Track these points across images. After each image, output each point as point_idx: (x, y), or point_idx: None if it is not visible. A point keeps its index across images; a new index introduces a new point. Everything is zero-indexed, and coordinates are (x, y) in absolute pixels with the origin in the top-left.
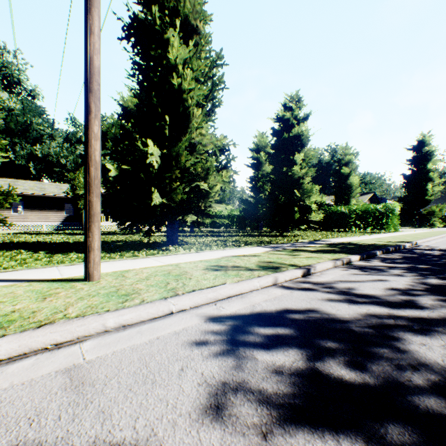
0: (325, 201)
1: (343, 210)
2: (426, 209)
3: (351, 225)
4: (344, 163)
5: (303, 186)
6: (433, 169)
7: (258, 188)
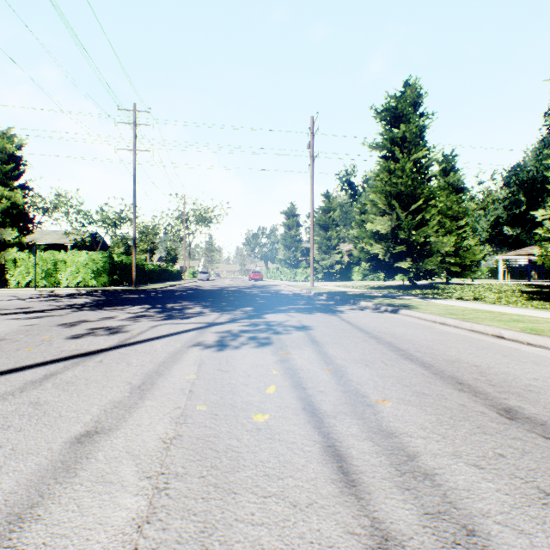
0: None
1: None
2: None
3: None
4: None
5: None
6: None
7: None
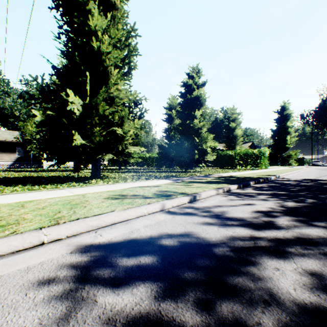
0: (219, 147)
1: (231, 153)
2: (286, 153)
3: (236, 164)
4: (232, 120)
5: (201, 135)
6: (290, 126)
7: (170, 137)
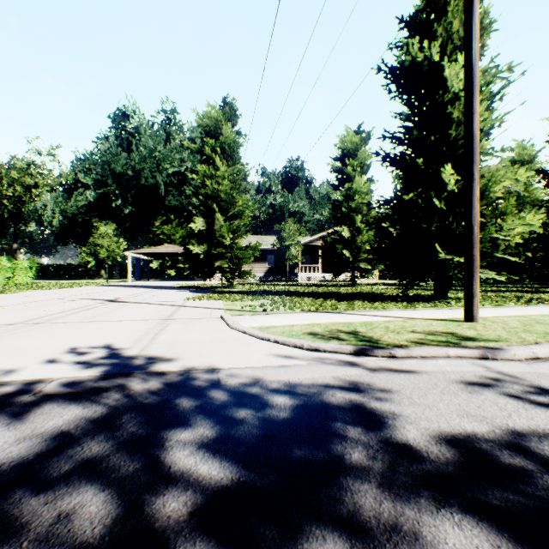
0: None
1: None
2: None
3: None
4: None
5: None
6: None
7: None
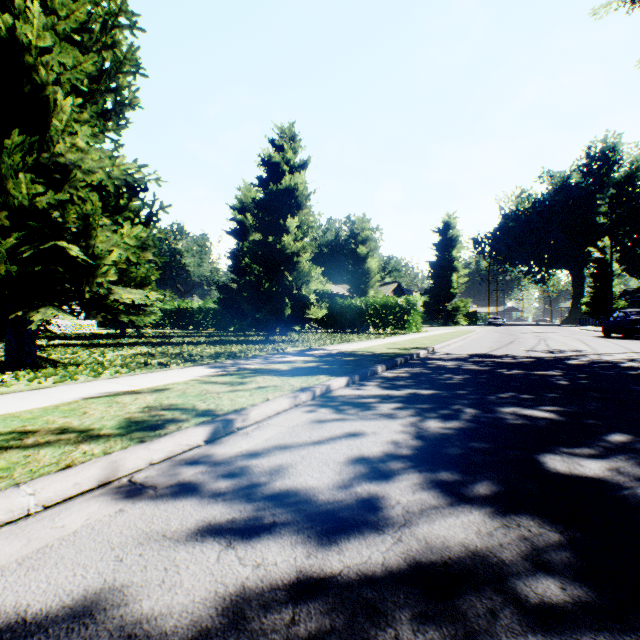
0: (342, 291)
1: (360, 304)
2: (452, 304)
3: (369, 324)
4: (361, 240)
5: (300, 267)
6: (458, 257)
7: (243, 268)
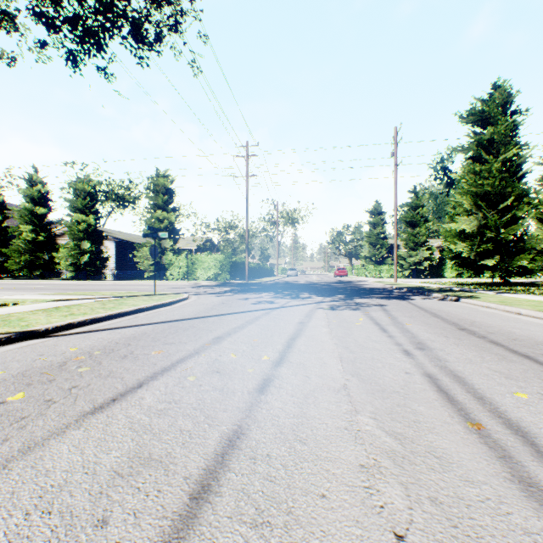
0: None
1: None
2: None
3: None
4: None
5: None
6: None
7: None
